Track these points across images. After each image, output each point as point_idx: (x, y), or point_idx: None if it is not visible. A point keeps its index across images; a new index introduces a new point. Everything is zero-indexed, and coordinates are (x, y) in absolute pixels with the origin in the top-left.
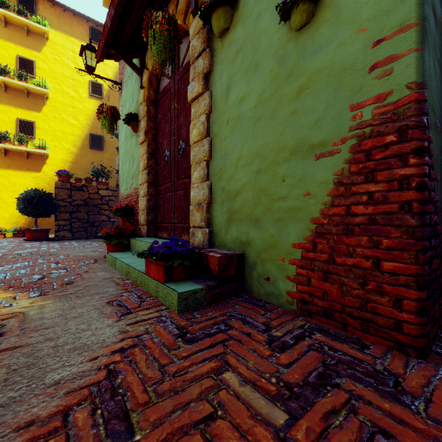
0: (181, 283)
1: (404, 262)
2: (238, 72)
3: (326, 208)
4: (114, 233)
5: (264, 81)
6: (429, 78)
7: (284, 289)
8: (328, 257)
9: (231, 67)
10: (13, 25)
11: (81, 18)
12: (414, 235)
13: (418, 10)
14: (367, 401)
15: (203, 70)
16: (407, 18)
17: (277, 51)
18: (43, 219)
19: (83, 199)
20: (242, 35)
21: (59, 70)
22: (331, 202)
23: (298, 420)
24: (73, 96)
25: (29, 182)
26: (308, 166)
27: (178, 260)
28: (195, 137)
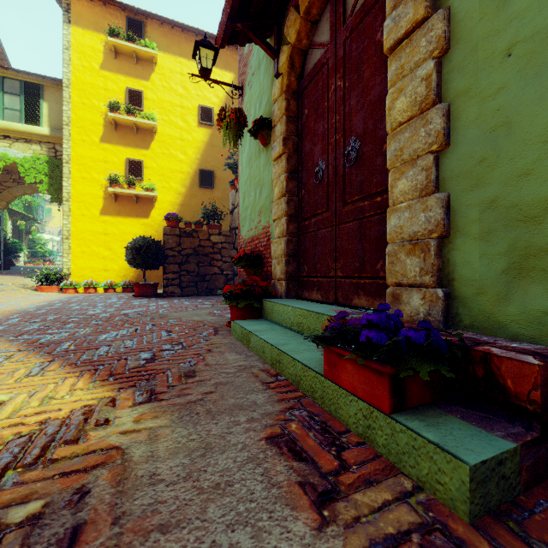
0: (433, 419)
1: None
2: None
3: None
4: (240, 292)
5: None
6: None
7: None
8: None
9: None
10: (122, 54)
11: (189, 33)
12: None
13: None
14: None
15: None
16: None
17: None
18: (151, 271)
19: (193, 248)
20: None
21: (167, 99)
22: None
23: None
24: (181, 126)
25: (137, 230)
26: None
27: (423, 364)
28: (402, 112)
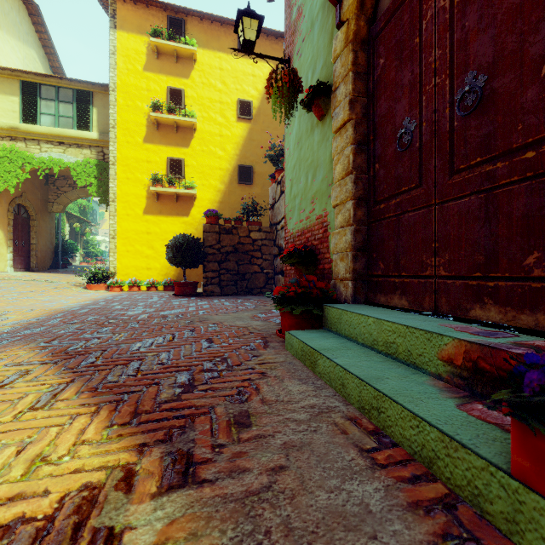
0: None
1: None
2: None
3: None
4: (293, 294)
5: None
6: None
7: None
8: None
9: None
10: (164, 54)
11: (228, 26)
12: None
13: None
14: None
15: None
16: None
17: None
18: (191, 270)
19: (233, 245)
20: None
21: (206, 95)
22: None
23: None
24: (220, 122)
25: (178, 229)
26: None
27: None
28: None
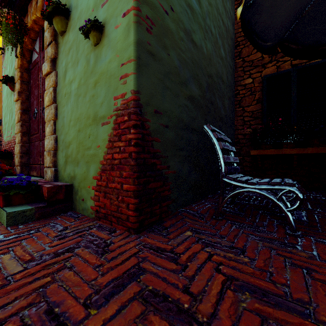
0: (17, 206)
1: (130, 184)
2: (70, 63)
3: (105, 155)
4: None
5: (82, 72)
6: (143, 88)
7: (90, 205)
8: (106, 184)
9: (66, 58)
10: None
11: None
12: (133, 170)
13: (135, 52)
14: (80, 256)
15: (51, 55)
16: (131, 55)
17: (87, 55)
18: None
19: None
20: (72, 38)
21: None
22: (107, 152)
23: (27, 269)
24: None
25: None
26: (99, 129)
27: (16, 190)
28: (47, 102)
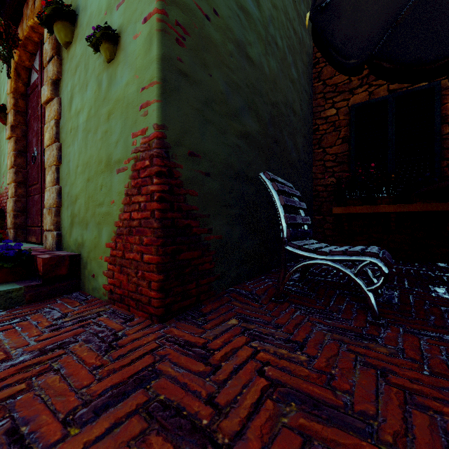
0: (0, 285)
1: (152, 254)
2: (77, 86)
3: (121, 213)
4: None
5: (92, 99)
6: (171, 122)
7: (102, 283)
8: (122, 254)
9: (73, 79)
10: None
11: None
12: (156, 235)
13: (159, 72)
14: (75, 353)
15: (52, 75)
16: (153, 76)
17: (98, 76)
18: None
19: None
20: (79, 52)
21: None
22: (123, 209)
23: None
24: None
25: None
26: (113, 178)
27: None
28: (47, 140)
